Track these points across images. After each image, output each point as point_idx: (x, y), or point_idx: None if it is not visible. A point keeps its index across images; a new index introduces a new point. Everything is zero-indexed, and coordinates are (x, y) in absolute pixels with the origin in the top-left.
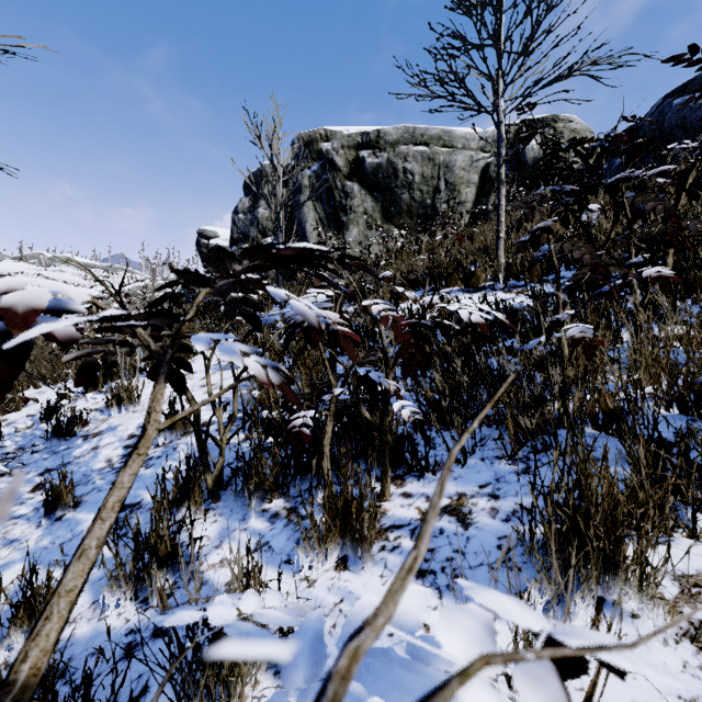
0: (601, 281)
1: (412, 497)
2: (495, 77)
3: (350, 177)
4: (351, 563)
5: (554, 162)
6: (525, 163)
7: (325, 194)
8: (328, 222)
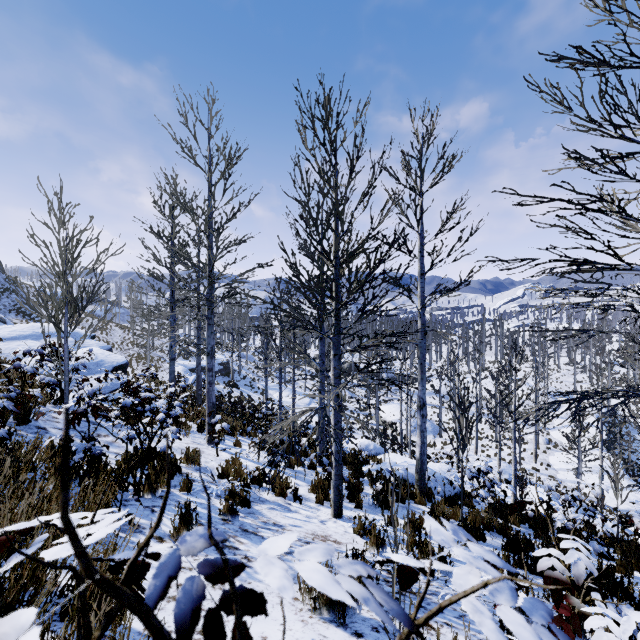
0: None
1: None
2: None
3: None
4: None
5: None
6: None
7: None
8: None
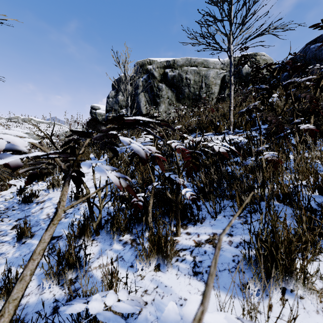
0: (280, 131)
1: (191, 234)
2: (228, 35)
3: (161, 81)
4: (162, 267)
5: (257, 74)
6: (242, 75)
7: (149, 89)
8: (151, 102)
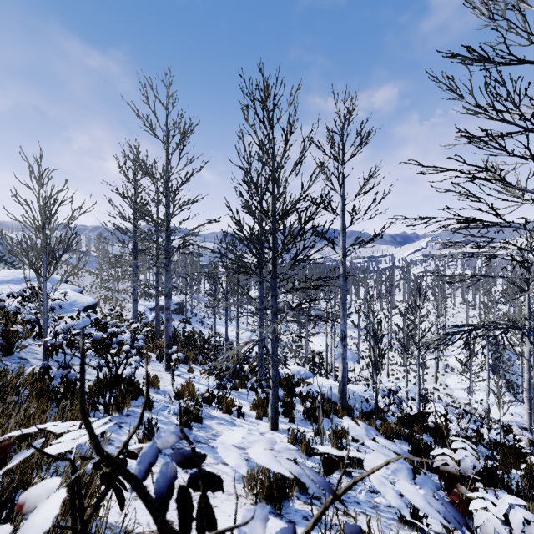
0: None
1: None
2: None
3: None
4: None
5: None
6: None
7: None
8: None
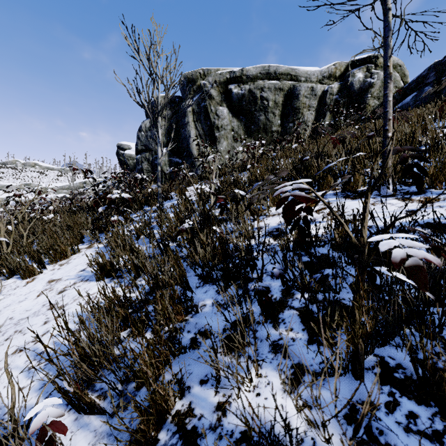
0: None
1: None
2: None
3: (221, 103)
4: None
5: None
6: (353, 92)
7: (203, 116)
8: (205, 136)
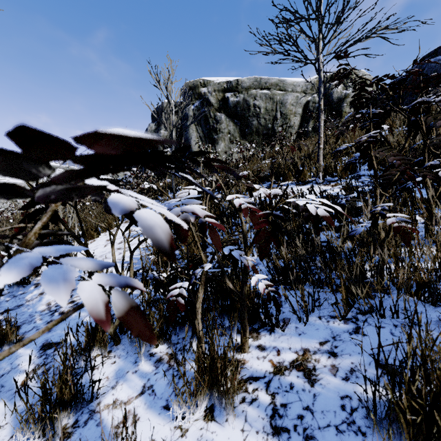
0: (404, 178)
1: (266, 350)
2: (317, 39)
3: (219, 110)
4: (217, 413)
5: (362, 94)
6: (332, 101)
7: (203, 121)
8: (205, 138)
